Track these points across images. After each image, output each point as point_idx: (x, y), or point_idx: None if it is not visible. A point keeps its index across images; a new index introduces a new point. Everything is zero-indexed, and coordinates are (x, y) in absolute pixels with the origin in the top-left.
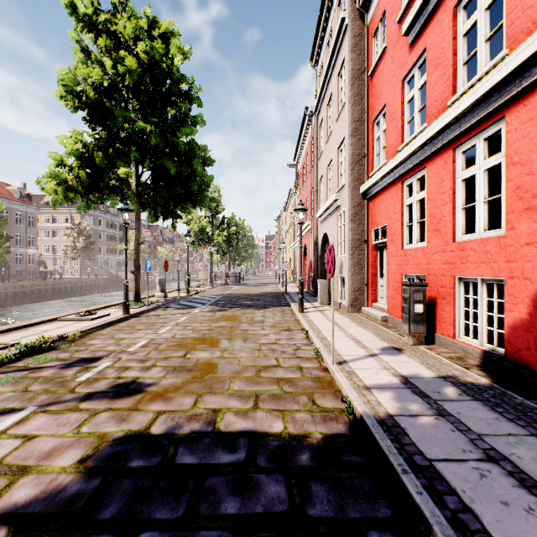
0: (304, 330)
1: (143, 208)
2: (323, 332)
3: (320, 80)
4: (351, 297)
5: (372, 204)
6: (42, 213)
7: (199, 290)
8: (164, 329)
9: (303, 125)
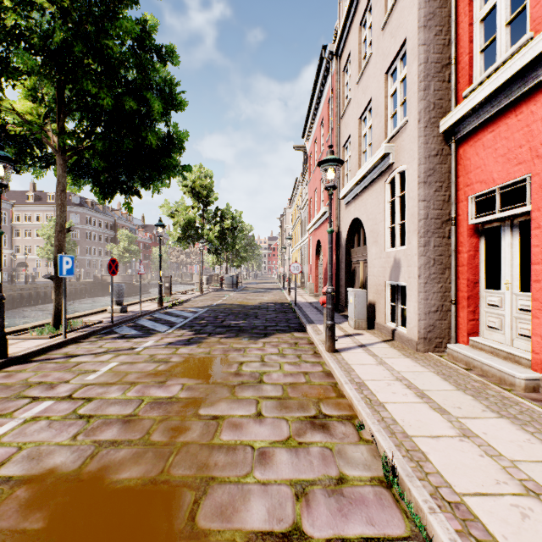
0: (360, 426)
1: (74, 176)
2: (430, 456)
3: (345, 4)
4: (424, 323)
5: (469, 147)
6: (23, 210)
7: (180, 299)
8: (19, 416)
9: (317, 79)
